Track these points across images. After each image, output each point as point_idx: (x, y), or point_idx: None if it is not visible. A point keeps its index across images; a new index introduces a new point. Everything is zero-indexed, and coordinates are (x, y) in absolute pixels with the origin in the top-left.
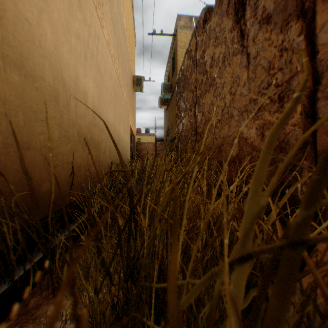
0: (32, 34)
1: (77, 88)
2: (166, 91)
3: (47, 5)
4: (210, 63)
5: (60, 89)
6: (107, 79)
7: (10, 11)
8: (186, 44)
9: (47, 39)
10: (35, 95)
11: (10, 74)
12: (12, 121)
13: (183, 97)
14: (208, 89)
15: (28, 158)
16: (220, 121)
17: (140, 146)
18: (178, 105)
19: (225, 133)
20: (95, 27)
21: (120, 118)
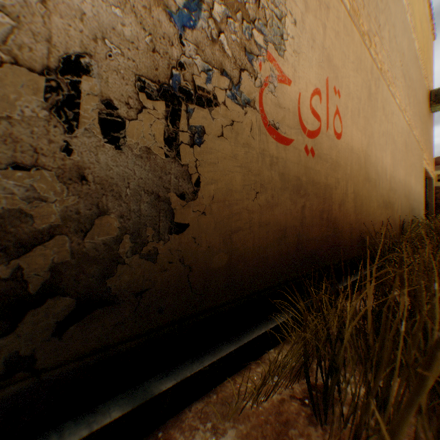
0: (369, 160)
1: (381, 170)
2: None
3: (372, 137)
4: None
5: (376, 178)
6: (398, 140)
7: (365, 158)
8: None
9: (372, 156)
10: (370, 188)
11: (365, 185)
12: (366, 204)
13: None
14: None
15: (368, 220)
16: None
17: None
18: None
19: None
20: (390, 108)
21: (409, 168)
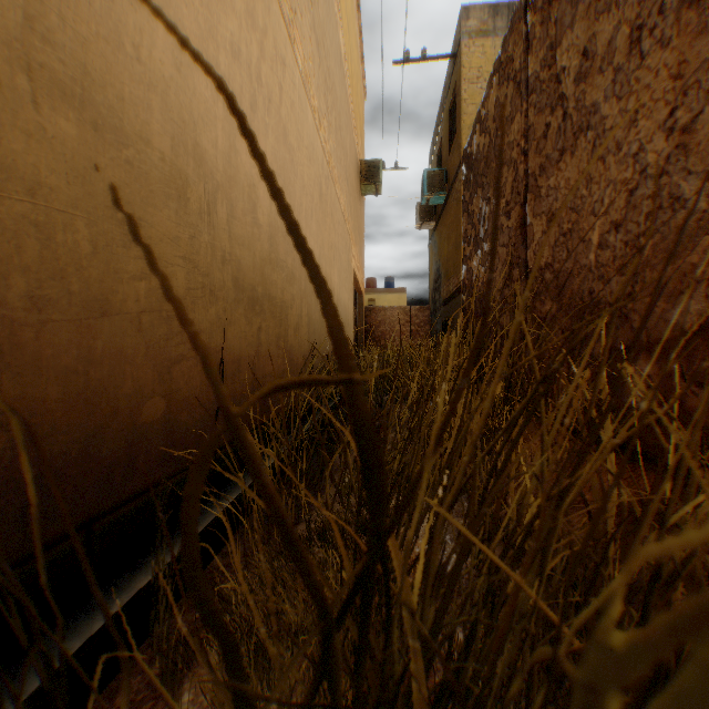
0: (114, 22)
1: (233, 175)
2: (433, 189)
3: None
4: (578, 69)
5: (190, 172)
6: (304, 162)
7: None
8: (482, 73)
9: (155, 44)
10: (123, 178)
11: (50, 115)
12: (56, 240)
13: (485, 186)
14: (571, 145)
15: (104, 339)
16: (620, 225)
17: (375, 316)
18: (468, 210)
19: (641, 259)
20: (276, 39)
21: (331, 251)
